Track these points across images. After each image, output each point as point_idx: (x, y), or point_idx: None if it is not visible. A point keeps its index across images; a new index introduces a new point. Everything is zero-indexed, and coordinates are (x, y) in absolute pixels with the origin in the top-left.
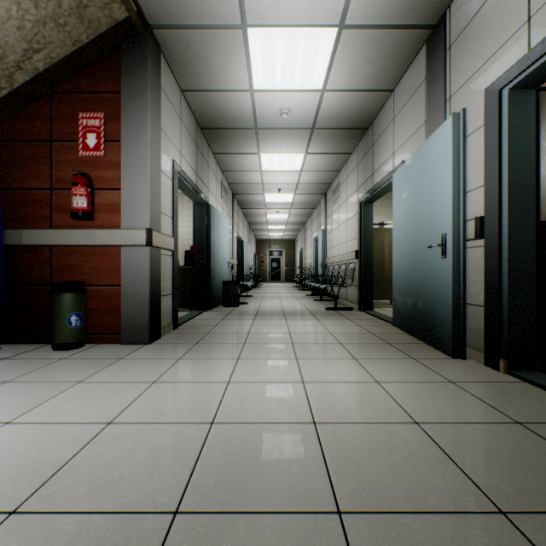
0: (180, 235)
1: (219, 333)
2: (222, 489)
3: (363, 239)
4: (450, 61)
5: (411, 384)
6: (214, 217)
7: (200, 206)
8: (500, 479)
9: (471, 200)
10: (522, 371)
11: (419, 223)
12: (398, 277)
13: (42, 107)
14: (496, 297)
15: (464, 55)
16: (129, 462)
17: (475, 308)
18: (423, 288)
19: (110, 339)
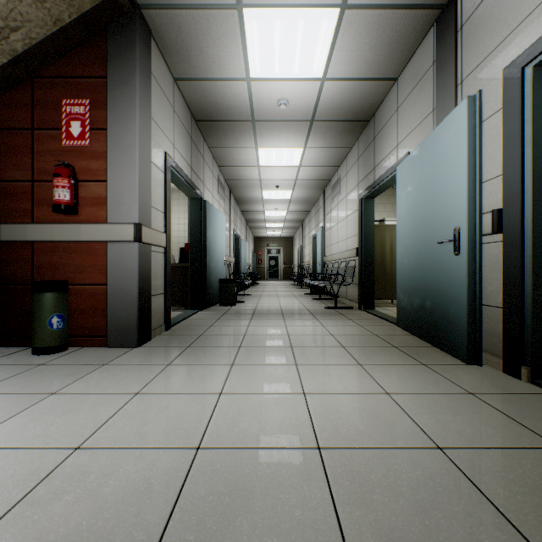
0: (176, 232)
1: (214, 334)
2: None
3: (363, 236)
4: (461, 42)
5: (426, 396)
6: (210, 213)
7: (196, 202)
8: None
9: (487, 191)
10: None
11: (427, 217)
12: (403, 275)
13: (22, 93)
14: (518, 297)
15: (478, 33)
16: (90, 506)
17: (492, 309)
18: (432, 287)
19: (96, 341)
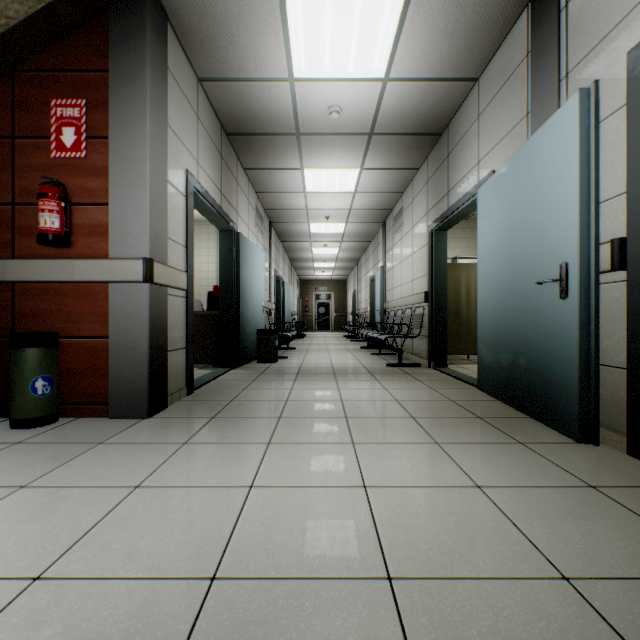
0: (205, 273)
1: (247, 400)
2: None
3: (434, 276)
4: (567, 24)
5: (531, 490)
6: (245, 248)
7: (227, 235)
8: None
9: (603, 215)
10: None
11: (520, 251)
12: (487, 326)
13: (0, 91)
14: None
15: (591, 9)
16: None
17: (610, 370)
18: (527, 341)
19: (94, 411)
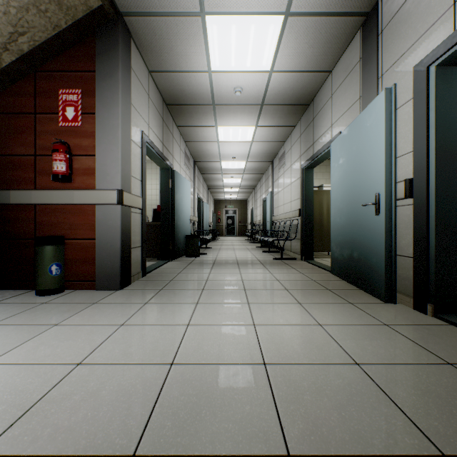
0: (149, 196)
1: (181, 280)
2: (178, 431)
3: (305, 199)
4: (382, 44)
5: (350, 326)
6: (178, 180)
7: (166, 171)
8: (439, 421)
9: (401, 164)
10: (448, 315)
11: (354, 184)
12: (336, 232)
13: (27, 84)
14: (424, 249)
15: (395, 37)
16: (93, 403)
17: (405, 259)
18: (358, 241)
19: (86, 285)
